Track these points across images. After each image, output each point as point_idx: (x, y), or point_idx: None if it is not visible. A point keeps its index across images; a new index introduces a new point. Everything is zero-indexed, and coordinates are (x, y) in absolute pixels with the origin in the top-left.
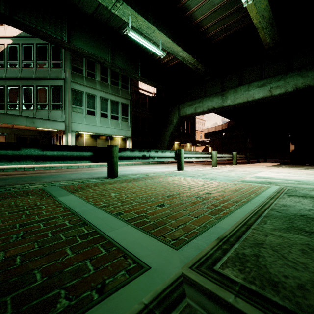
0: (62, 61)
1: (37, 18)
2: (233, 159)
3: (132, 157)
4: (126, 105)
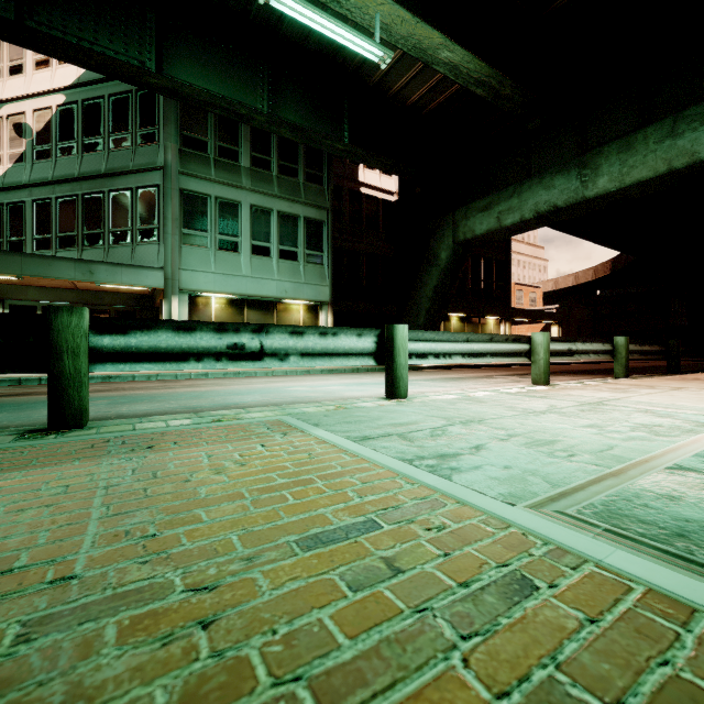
0: (158, 126)
1: (81, 22)
2: (615, 360)
3: (186, 353)
4: (319, 223)
